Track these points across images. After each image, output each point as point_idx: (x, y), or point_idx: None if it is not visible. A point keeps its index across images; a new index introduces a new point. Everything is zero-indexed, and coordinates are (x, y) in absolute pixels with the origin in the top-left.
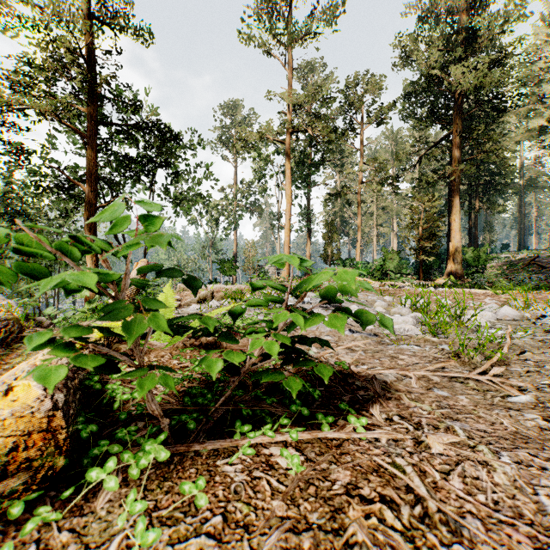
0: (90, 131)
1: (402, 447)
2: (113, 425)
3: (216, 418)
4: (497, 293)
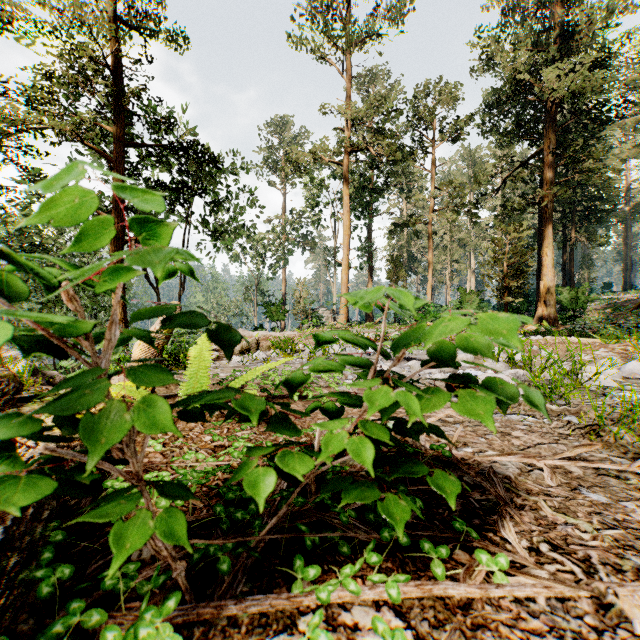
0: (117, 153)
1: (577, 614)
2: (105, 555)
3: (263, 543)
4: (607, 343)
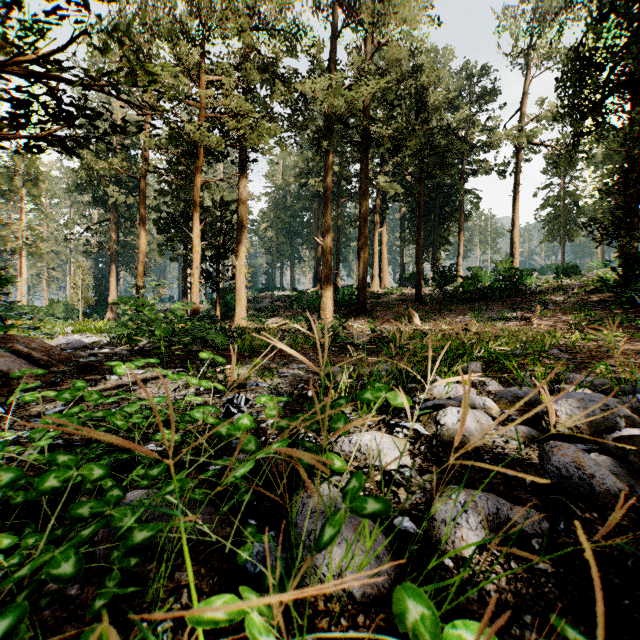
0: None
1: None
2: None
3: None
4: None
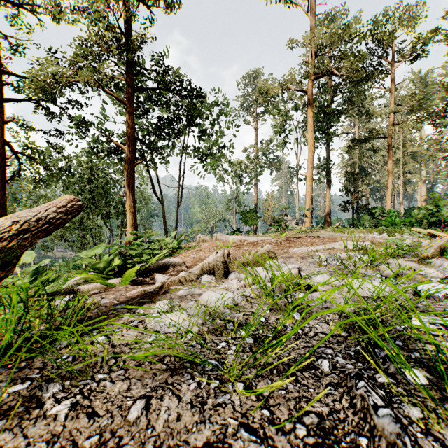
0: (129, 97)
1: None
2: None
3: None
4: None
